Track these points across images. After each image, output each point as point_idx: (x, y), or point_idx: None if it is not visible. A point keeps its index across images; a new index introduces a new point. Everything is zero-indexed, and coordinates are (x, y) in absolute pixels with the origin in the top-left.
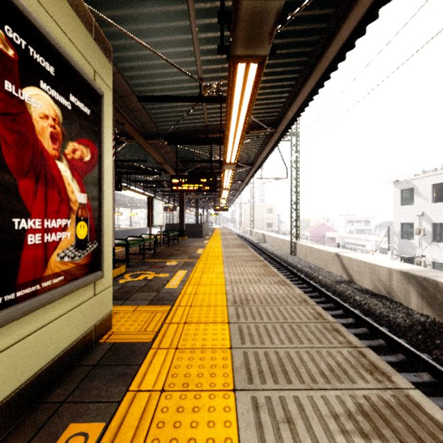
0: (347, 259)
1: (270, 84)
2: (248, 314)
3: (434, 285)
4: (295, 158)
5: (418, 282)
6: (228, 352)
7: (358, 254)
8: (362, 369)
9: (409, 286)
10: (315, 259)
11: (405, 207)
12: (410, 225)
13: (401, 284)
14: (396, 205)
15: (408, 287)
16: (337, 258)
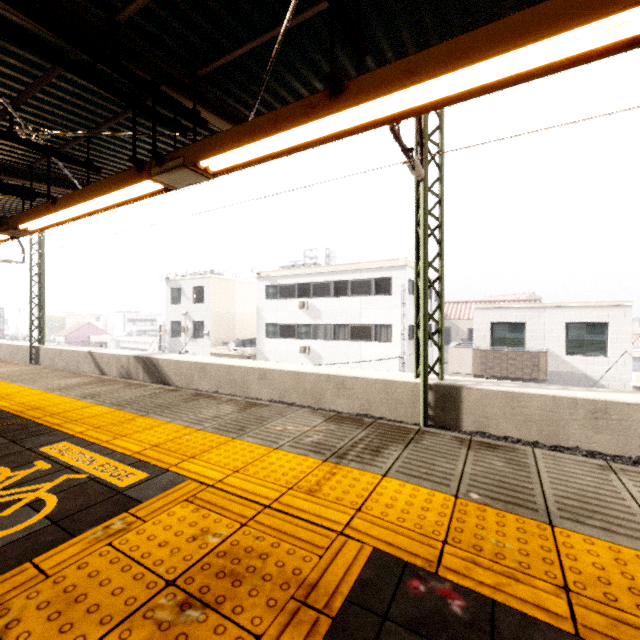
0: (99, 355)
1: (12, 199)
2: (4, 375)
3: (149, 360)
4: (38, 237)
5: (143, 361)
6: (0, 381)
7: (111, 350)
8: (70, 374)
9: (139, 365)
10: (66, 363)
11: (174, 306)
12: (178, 324)
13: (135, 365)
14: (168, 303)
15: (138, 366)
16: (90, 356)
